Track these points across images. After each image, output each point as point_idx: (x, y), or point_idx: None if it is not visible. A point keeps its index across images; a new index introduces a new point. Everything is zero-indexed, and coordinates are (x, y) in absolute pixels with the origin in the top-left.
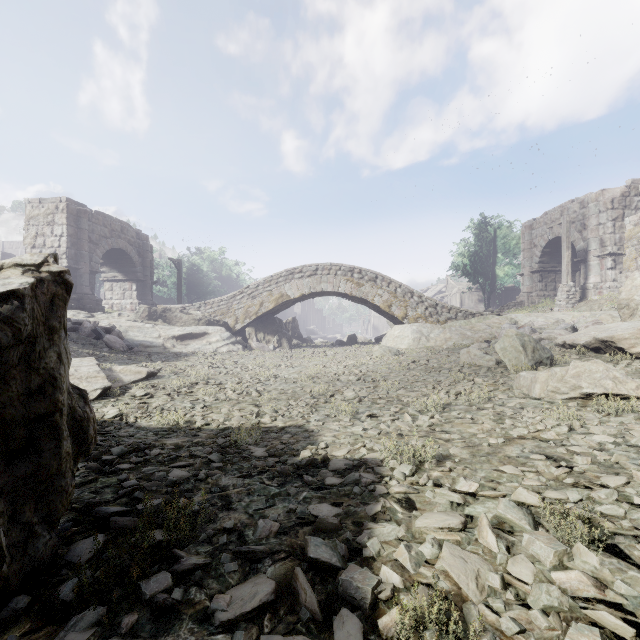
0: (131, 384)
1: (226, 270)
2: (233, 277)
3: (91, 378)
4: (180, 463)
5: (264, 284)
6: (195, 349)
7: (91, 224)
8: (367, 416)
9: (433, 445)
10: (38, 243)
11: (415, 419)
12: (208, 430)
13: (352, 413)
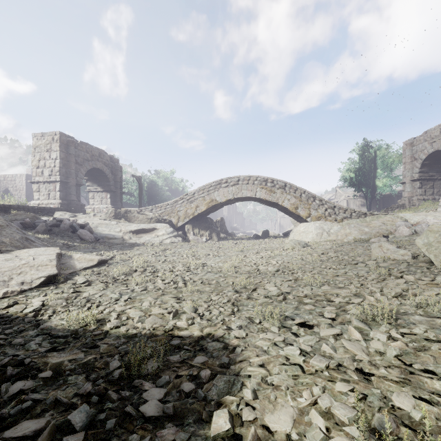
0: (81, 270)
1: (175, 185)
2: (180, 190)
3: (42, 266)
4: (22, 428)
5: (199, 192)
6: (146, 240)
7: (77, 151)
8: (298, 324)
9: (440, 416)
10: (41, 164)
11: (365, 336)
12: (113, 337)
13: (279, 318)
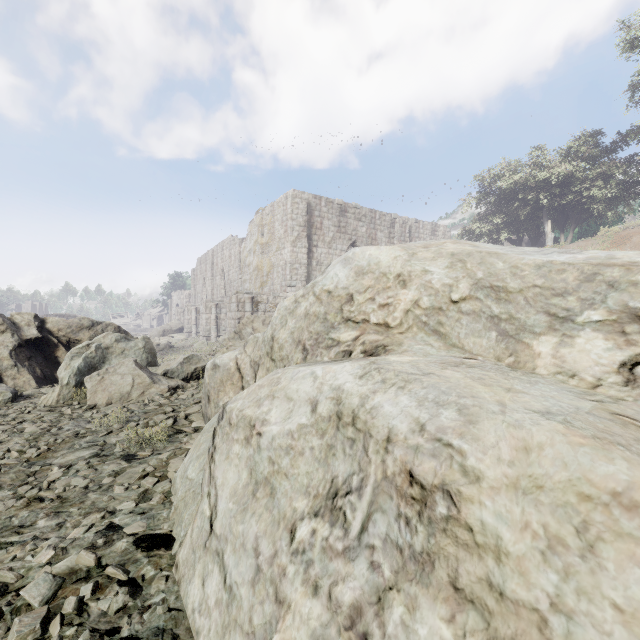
0: None
1: None
2: None
3: None
4: None
5: None
6: None
7: None
8: None
9: None
10: None
11: None
12: None
13: None
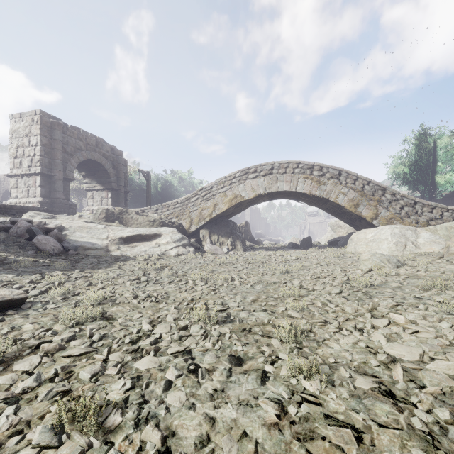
0: None
1: (193, 187)
2: None
3: None
4: None
5: (218, 185)
6: (141, 252)
7: (66, 136)
8: None
9: None
10: (18, 153)
11: None
12: None
13: None
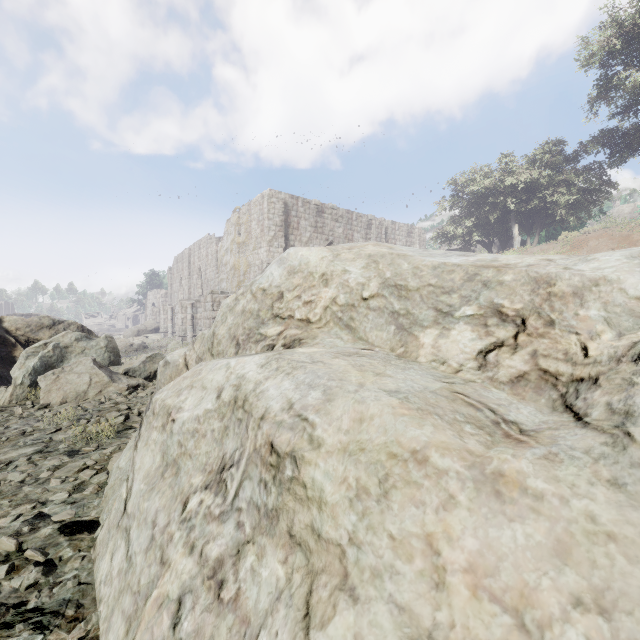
0: None
1: None
2: None
3: None
4: None
5: None
6: None
7: None
8: None
9: None
10: None
11: None
12: None
13: None
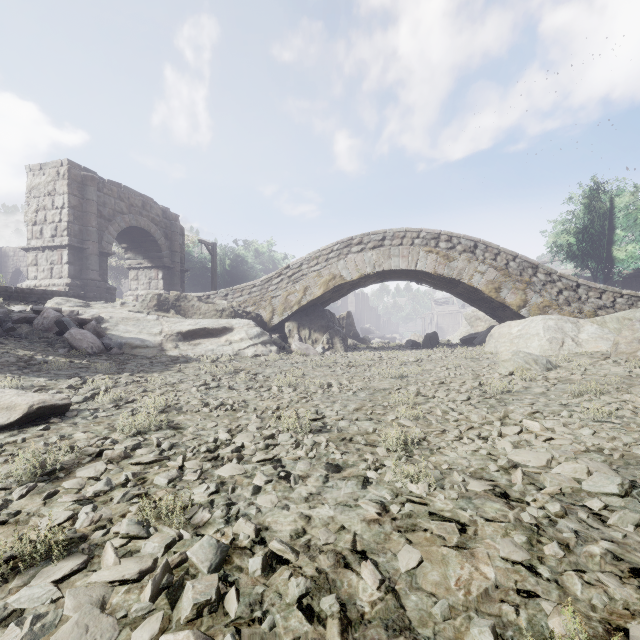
0: None
1: (274, 263)
2: None
3: None
4: None
5: (309, 262)
6: (206, 351)
7: (102, 195)
8: None
9: None
10: (38, 218)
11: None
12: None
13: None
